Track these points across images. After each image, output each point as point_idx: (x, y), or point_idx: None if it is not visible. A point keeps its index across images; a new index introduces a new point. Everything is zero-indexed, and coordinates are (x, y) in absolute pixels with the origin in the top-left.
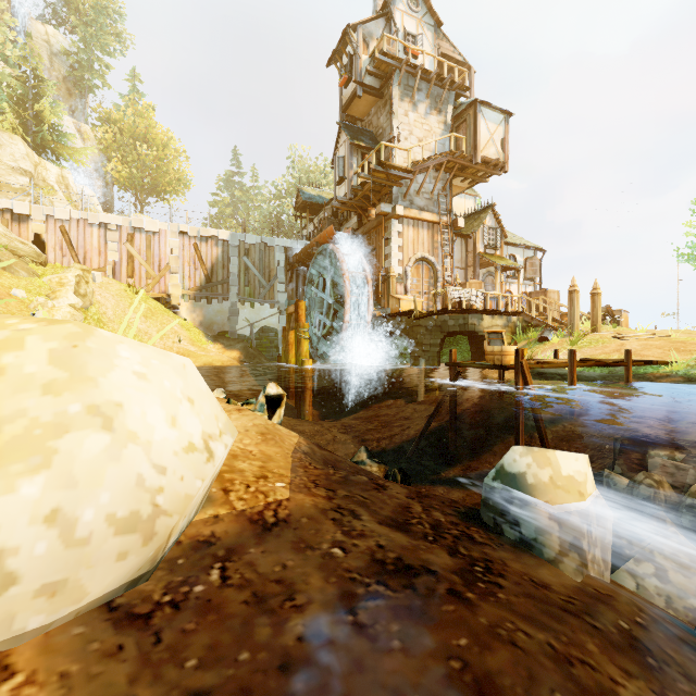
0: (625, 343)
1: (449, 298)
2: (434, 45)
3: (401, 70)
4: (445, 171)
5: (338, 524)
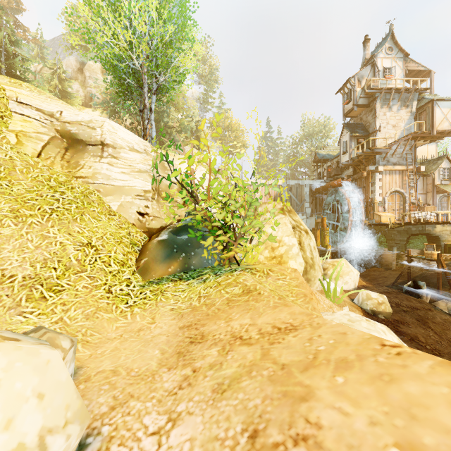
0: None
1: (412, 217)
2: (403, 68)
3: (381, 93)
4: (411, 140)
5: (376, 288)
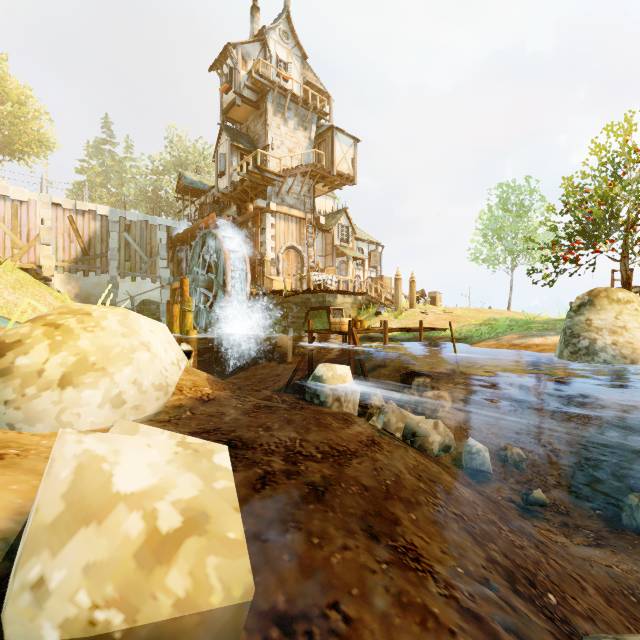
0: (427, 316)
1: (312, 281)
2: (301, 73)
3: (275, 90)
4: (310, 177)
5: (239, 400)
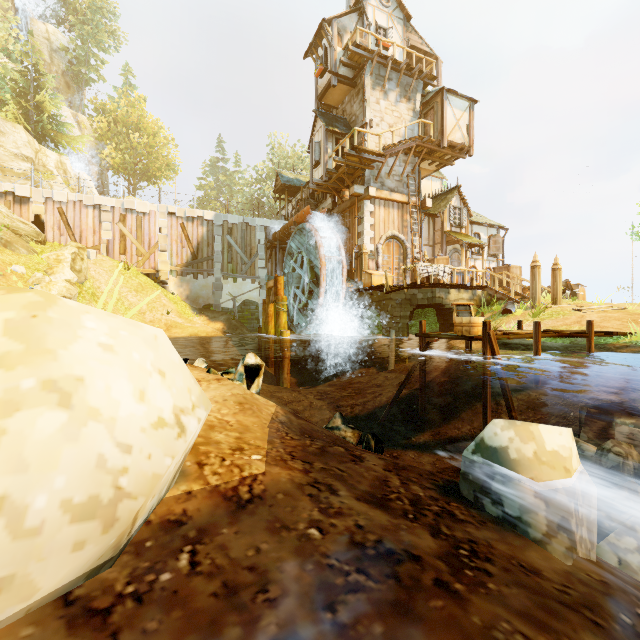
0: (585, 315)
1: (418, 273)
2: (404, 37)
3: (373, 60)
4: (414, 155)
5: (315, 501)
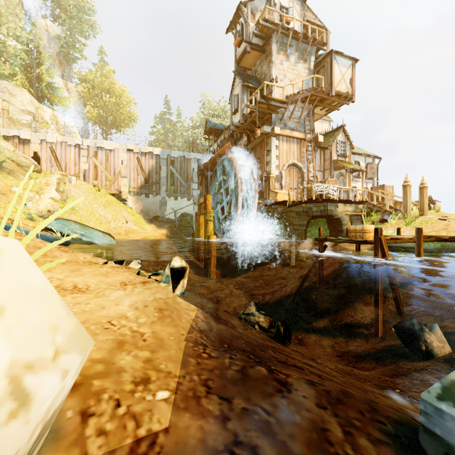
0: (450, 223)
1: (313, 191)
2: (301, 14)
3: (278, 31)
4: (309, 102)
5: None
